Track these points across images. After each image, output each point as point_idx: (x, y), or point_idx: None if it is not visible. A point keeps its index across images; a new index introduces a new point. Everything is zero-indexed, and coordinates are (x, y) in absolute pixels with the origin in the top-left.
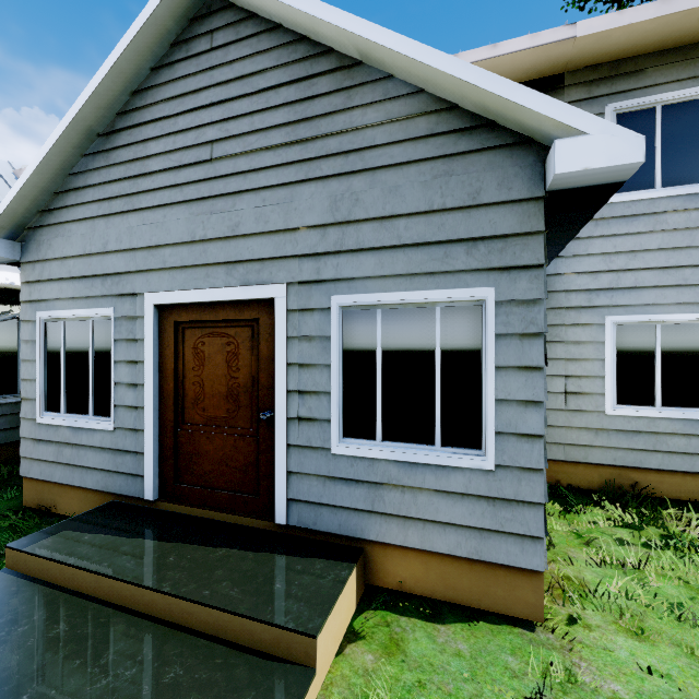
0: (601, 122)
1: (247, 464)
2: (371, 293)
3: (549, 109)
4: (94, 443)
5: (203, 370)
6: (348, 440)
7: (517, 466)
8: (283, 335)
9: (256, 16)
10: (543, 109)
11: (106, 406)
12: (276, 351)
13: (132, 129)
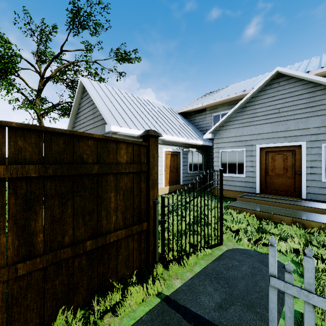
0: None
1: (290, 185)
2: None
3: None
4: (238, 180)
5: (275, 162)
6: None
7: None
8: (304, 153)
9: (294, 78)
10: None
11: (241, 171)
12: (302, 157)
13: (251, 106)
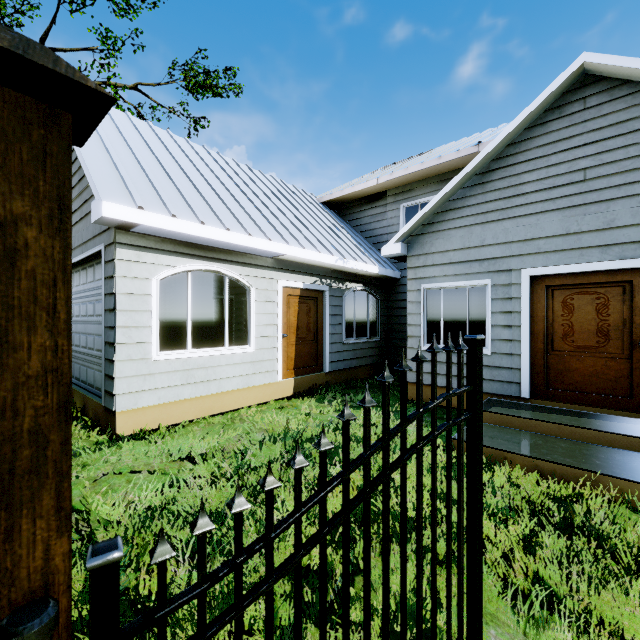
0: None
1: (618, 377)
2: None
3: None
4: None
5: (572, 316)
6: None
7: None
8: None
9: (630, 82)
10: None
11: None
12: None
13: (506, 168)
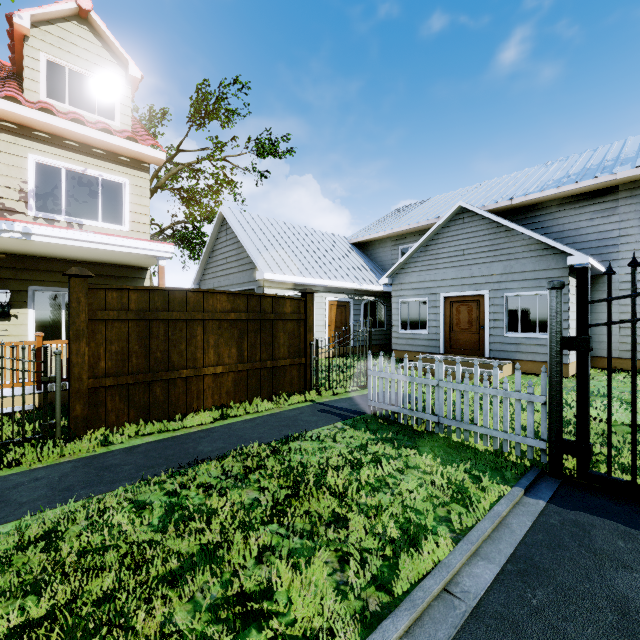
0: (578, 253)
1: (475, 341)
2: (516, 292)
3: (565, 250)
4: (421, 338)
5: (459, 315)
6: (509, 333)
7: None
8: (488, 304)
9: (478, 214)
10: (563, 249)
11: (424, 327)
12: (486, 309)
13: (434, 245)
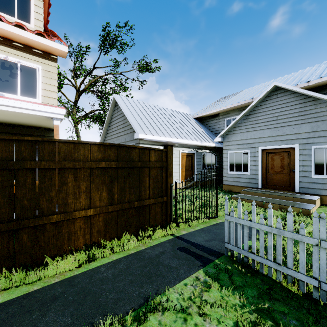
0: None
1: (286, 181)
2: (323, 145)
3: None
4: (244, 177)
5: (273, 162)
6: (316, 175)
7: None
8: (297, 154)
9: (289, 90)
10: None
11: (246, 170)
12: (296, 157)
13: (254, 114)
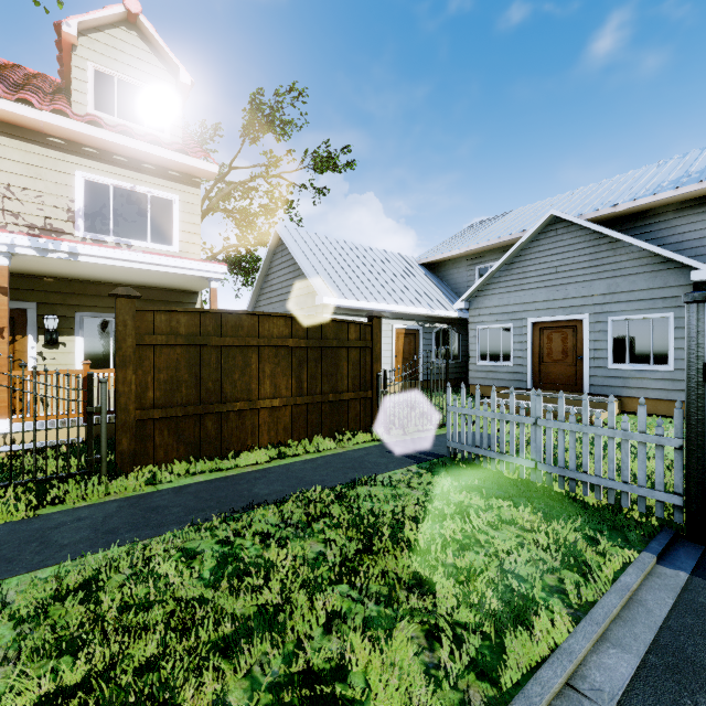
0: (705, 266)
1: (571, 375)
2: (624, 316)
3: (688, 262)
4: (504, 371)
5: (551, 344)
6: (614, 364)
7: (682, 369)
8: (587, 331)
9: (575, 224)
10: (686, 262)
11: (508, 358)
12: (584, 336)
13: (520, 262)
